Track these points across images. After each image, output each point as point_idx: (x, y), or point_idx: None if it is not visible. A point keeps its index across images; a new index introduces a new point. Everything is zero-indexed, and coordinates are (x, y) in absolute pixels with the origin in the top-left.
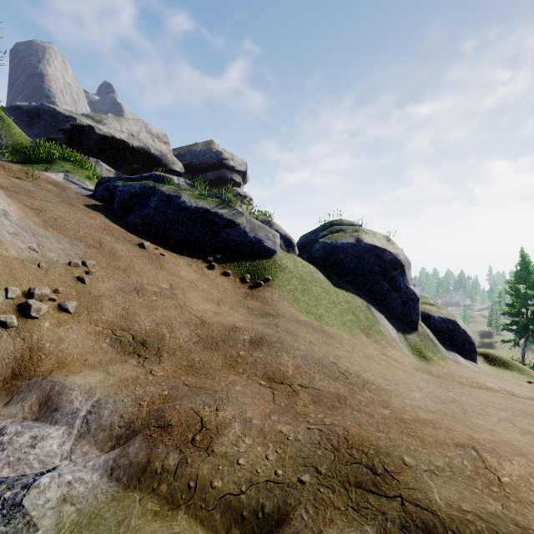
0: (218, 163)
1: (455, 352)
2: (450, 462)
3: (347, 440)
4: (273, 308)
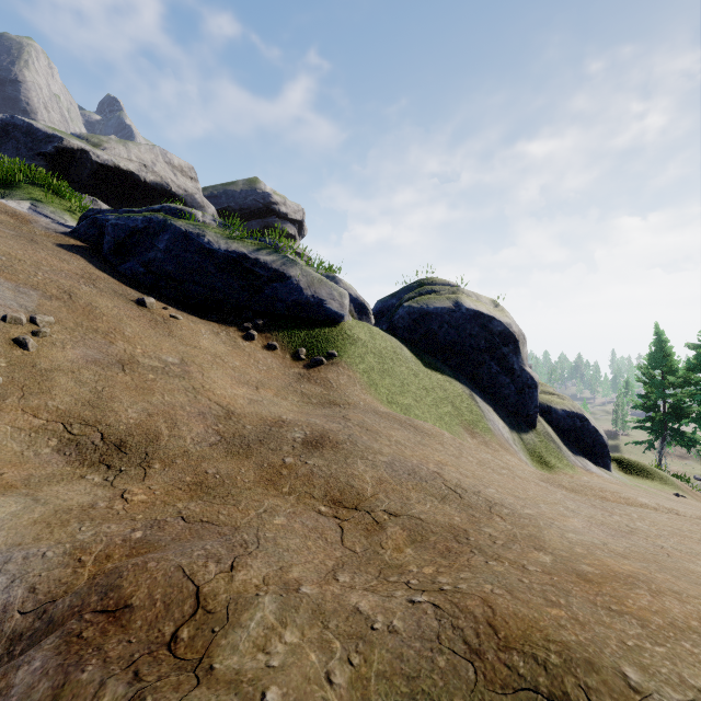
0: (265, 208)
1: (583, 457)
2: None
3: (495, 628)
4: (339, 394)
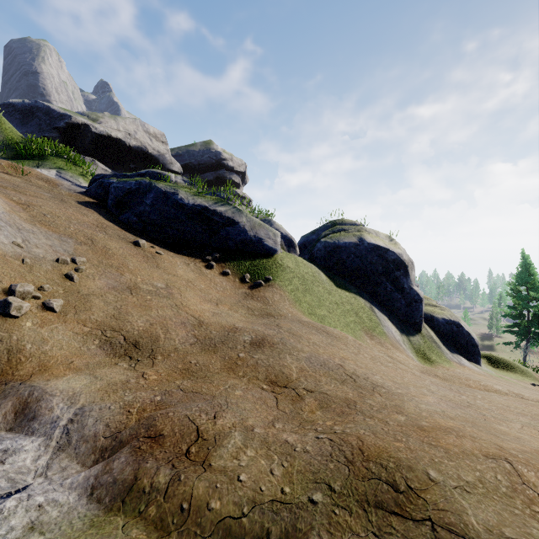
0: (217, 163)
1: (458, 354)
2: (482, 477)
3: (362, 451)
4: (274, 308)
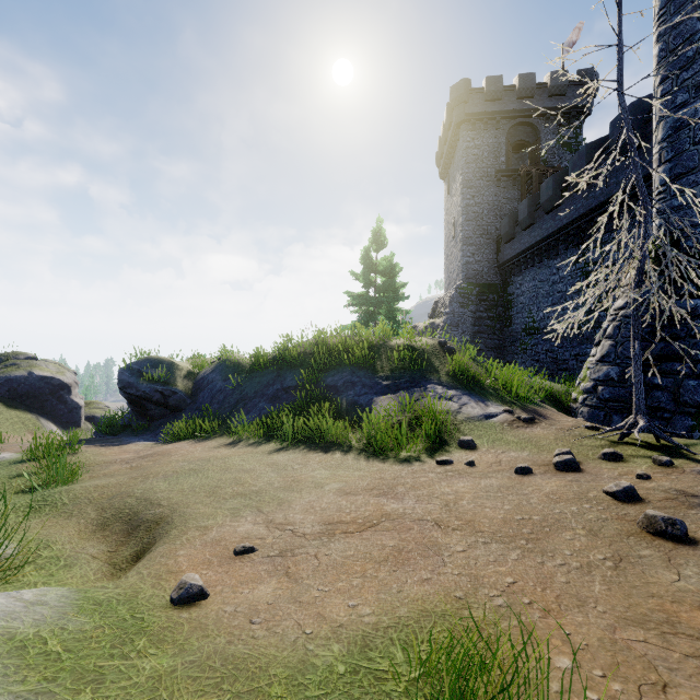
0: None
1: None
2: None
3: None
4: None
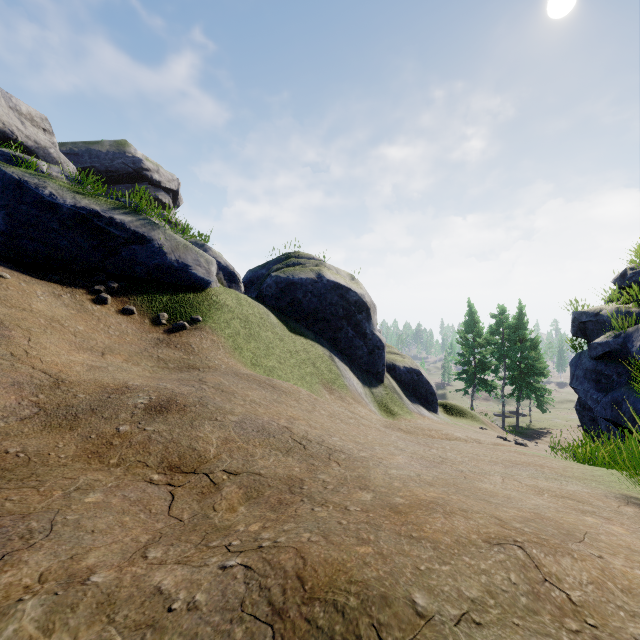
0: (135, 173)
1: (419, 404)
2: (491, 584)
3: (303, 580)
4: (201, 358)
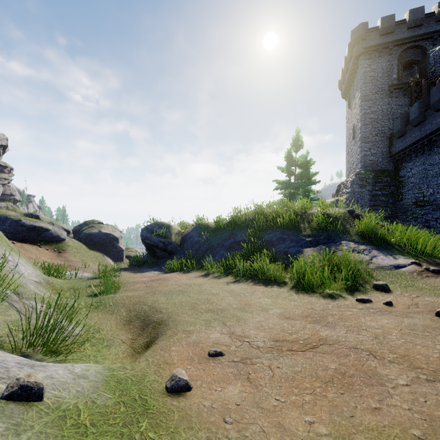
0: None
1: None
2: None
3: None
4: (69, 259)
